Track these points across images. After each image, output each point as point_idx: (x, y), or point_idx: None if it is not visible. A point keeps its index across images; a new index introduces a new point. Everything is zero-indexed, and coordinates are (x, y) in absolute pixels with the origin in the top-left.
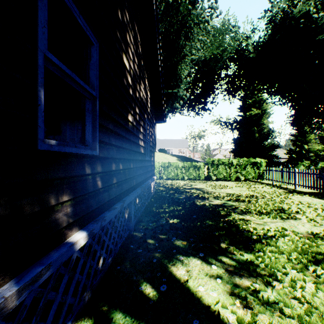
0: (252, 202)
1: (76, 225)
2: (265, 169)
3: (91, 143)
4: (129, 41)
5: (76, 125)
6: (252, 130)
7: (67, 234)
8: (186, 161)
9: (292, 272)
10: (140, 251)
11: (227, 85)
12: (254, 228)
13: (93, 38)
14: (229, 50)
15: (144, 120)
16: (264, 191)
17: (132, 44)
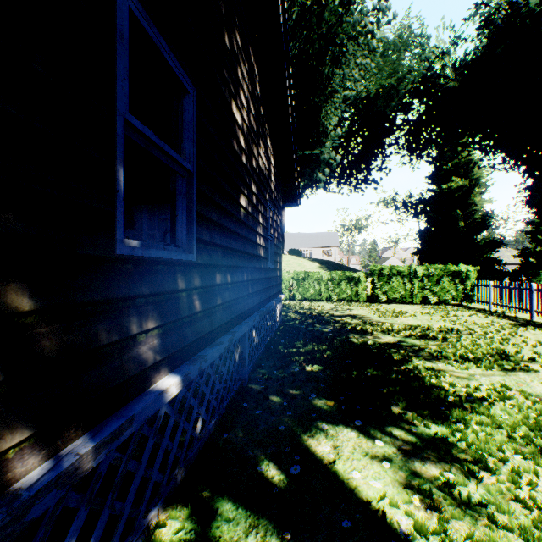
0: (450, 340)
1: (165, 365)
2: (475, 284)
3: (185, 243)
4: (241, 80)
5: (158, 213)
6: (454, 215)
7: (153, 378)
8: (335, 270)
9: (515, 458)
10: (259, 413)
11: (407, 139)
12: (451, 384)
13: (189, 83)
14: (411, 78)
15: (265, 203)
16: (472, 322)
17: (246, 83)
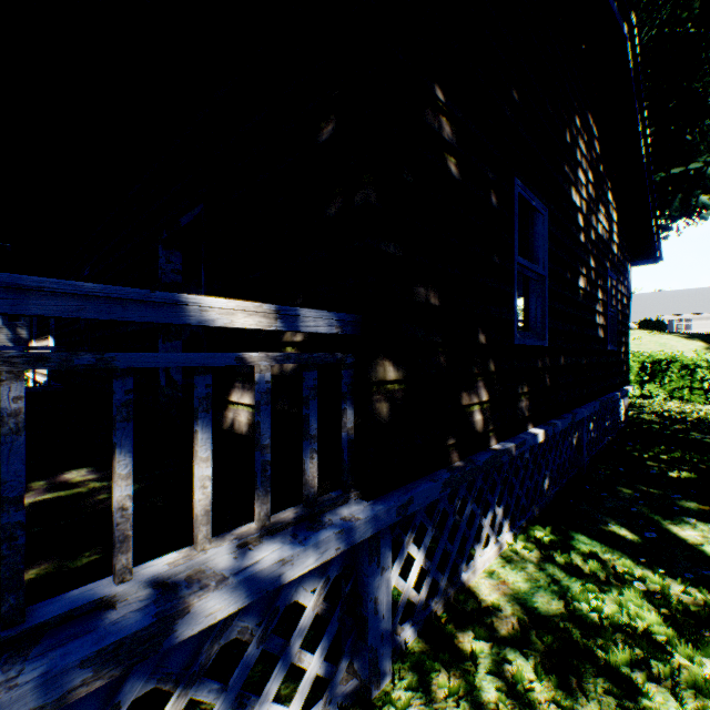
0: None
1: (531, 420)
2: None
3: (539, 332)
4: (579, 159)
5: None
6: None
7: (526, 426)
8: None
9: None
10: (604, 496)
11: None
12: None
13: (543, 208)
14: None
15: (604, 274)
16: None
17: (583, 157)
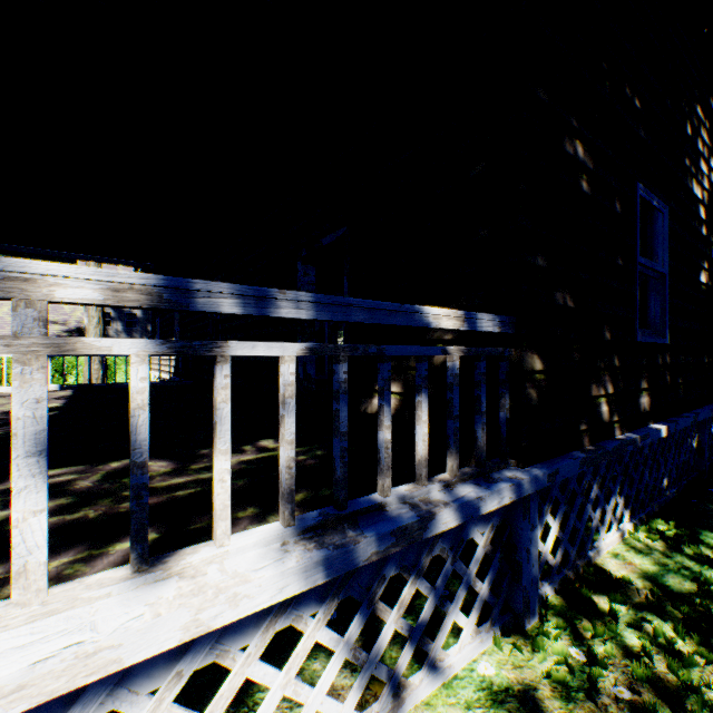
0: None
1: (651, 416)
2: None
3: (658, 330)
4: (700, 149)
5: None
6: None
7: (646, 421)
8: None
9: None
10: None
11: None
12: None
13: (663, 206)
14: None
15: None
16: None
17: (704, 145)
